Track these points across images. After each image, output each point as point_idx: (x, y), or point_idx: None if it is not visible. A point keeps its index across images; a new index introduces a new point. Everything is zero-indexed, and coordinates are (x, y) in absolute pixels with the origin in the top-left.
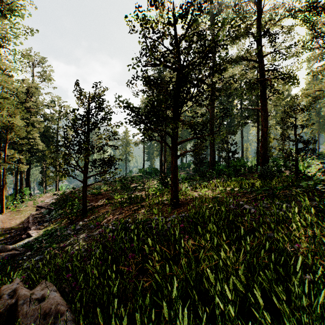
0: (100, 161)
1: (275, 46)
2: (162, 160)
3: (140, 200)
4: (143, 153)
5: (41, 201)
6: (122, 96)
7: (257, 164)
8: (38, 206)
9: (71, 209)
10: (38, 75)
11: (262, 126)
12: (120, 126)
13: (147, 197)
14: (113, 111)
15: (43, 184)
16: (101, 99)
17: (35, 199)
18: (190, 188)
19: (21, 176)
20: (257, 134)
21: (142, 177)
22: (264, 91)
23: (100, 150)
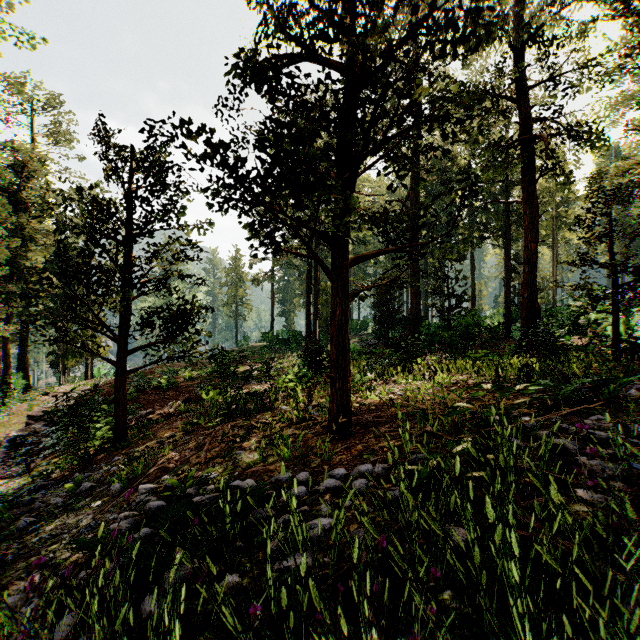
0: (158, 312)
1: (550, 72)
2: (310, 315)
3: (256, 408)
4: (272, 299)
5: (45, 404)
6: (191, 122)
7: (508, 322)
8: (30, 416)
9: (87, 430)
10: (46, 134)
11: (527, 239)
12: (206, 229)
13: (272, 401)
14: (168, 168)
15: (60, 365)
16: (163, 164)
17: (35, 399)
18: (373, 374)
19: (6, 349)
20: (507, 260)
21: (270, 351)
22: (531, 163)
23: (163, 288)
